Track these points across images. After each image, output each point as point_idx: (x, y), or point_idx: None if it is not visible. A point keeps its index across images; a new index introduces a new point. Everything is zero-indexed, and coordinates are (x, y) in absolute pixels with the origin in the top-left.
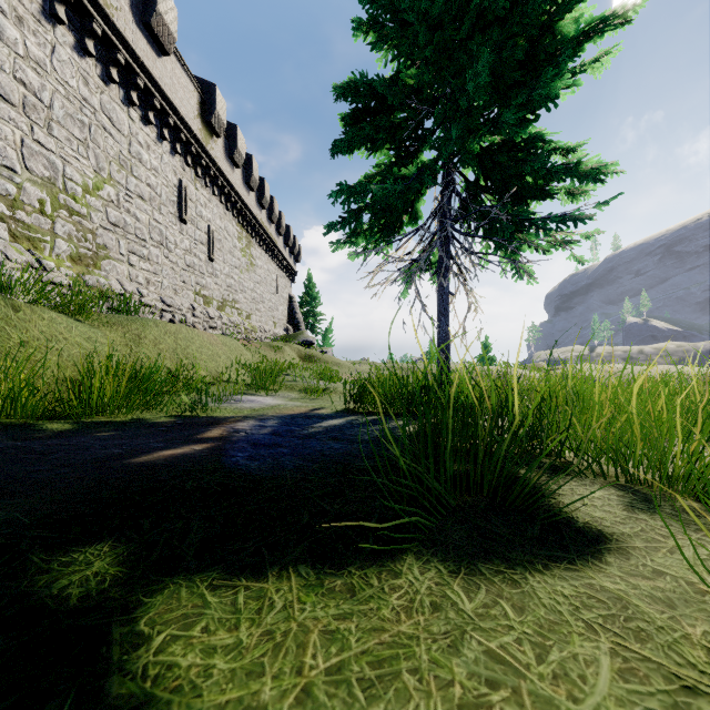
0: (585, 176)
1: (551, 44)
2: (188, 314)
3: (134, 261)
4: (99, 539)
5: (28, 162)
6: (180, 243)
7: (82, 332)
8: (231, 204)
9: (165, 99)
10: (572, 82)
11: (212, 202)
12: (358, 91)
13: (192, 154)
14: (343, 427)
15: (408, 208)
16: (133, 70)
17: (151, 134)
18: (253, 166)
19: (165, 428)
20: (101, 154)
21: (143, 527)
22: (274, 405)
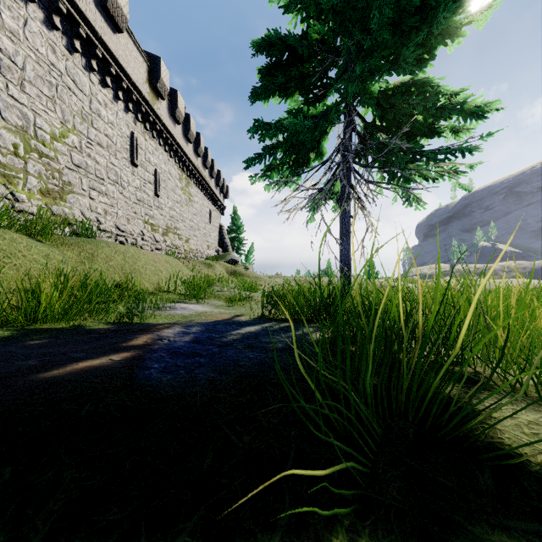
0: (469, 114)
1: None
2: (138, 238)
3: (94, 195)
4: None
5: (3, 113)
6: (132, 182)
7: (41, 250)
8: (173, 153)
9: (120, 67)
10: (458, 33)
11: (158, 150)
12: (273, 46)
13: (142, 112)
14: (258, 334)
15: (315, 145)
16: (93, 42)
17: (108, 95)
18: (191, 123)
19: (97, 335)
20: (66, 109)
21: None
22: (202, 312)
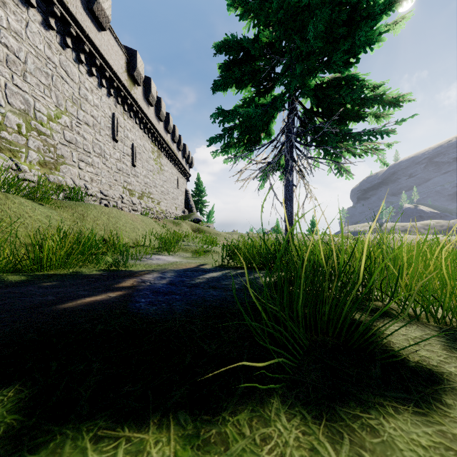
0: (388, 104)
1: (366, 9)
2: (118, 201)
3: (82, 166)
4: (9, 382)
5: (9, 99)
6: (113, 155)
7: (43, 212)
8: (147, 130)
9: (103, 59)
10: (379, 39)
11: (135, 128)
12: (230, 47)
13: (121, 96)
14: (220, 278)
15: (265, 127)
16: (81, 40)
17: (94, 83)
18: (162, 105)
19: (94, 279)
20: (60, 95)
21: (51, 369)
22: (173, 262)
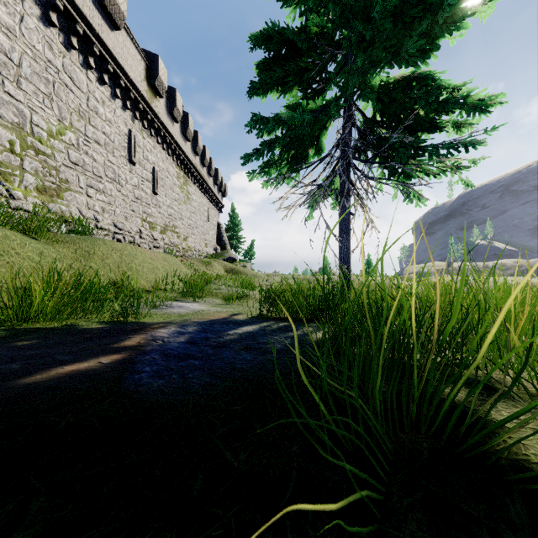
0: (473, 108)
1: None
2: (136, 236)
3: (92, 193)
4: None
5: None
6: (130, 180)
7: (35, 248)
8: (171, 151)
9: (117, 64)
10: (460, 26)
11: (156, 148)
12: (271, 39)
13: (140, 110)
14: (256, 334)
15: (314, 141)
16: (90, 40)
17: (106, 93)
18: (189, 122)
19: (89, 335)
20: (63, 106)
21: None
22: (198, 310)
